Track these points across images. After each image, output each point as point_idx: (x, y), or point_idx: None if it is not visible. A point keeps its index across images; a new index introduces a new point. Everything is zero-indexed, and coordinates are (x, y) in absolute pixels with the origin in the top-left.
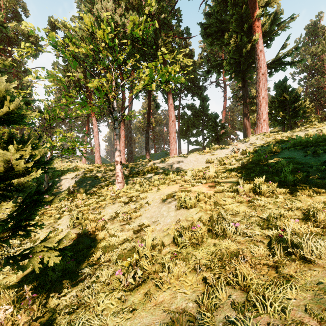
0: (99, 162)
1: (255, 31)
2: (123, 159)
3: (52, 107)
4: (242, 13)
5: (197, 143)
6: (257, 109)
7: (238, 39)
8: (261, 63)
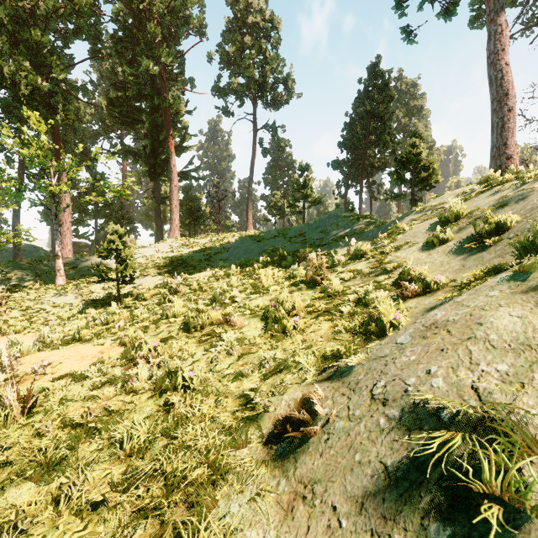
0: None
1: (170, 147)
2: None
3: None
4: (158, 123)
5: (81, 235)
6: (171, 215)
7: (154, 144)
8: (174, 177)
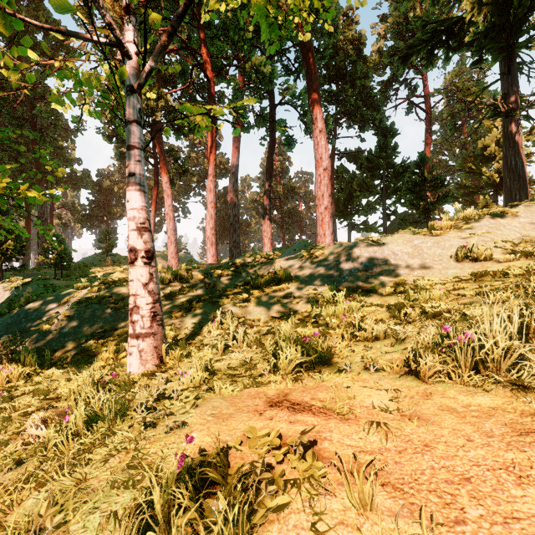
0: (174, 265)
1: None
2: (212, 255)
3: (109, 172)
4: None
5: (368, 227)
6: None
7: None
8: None
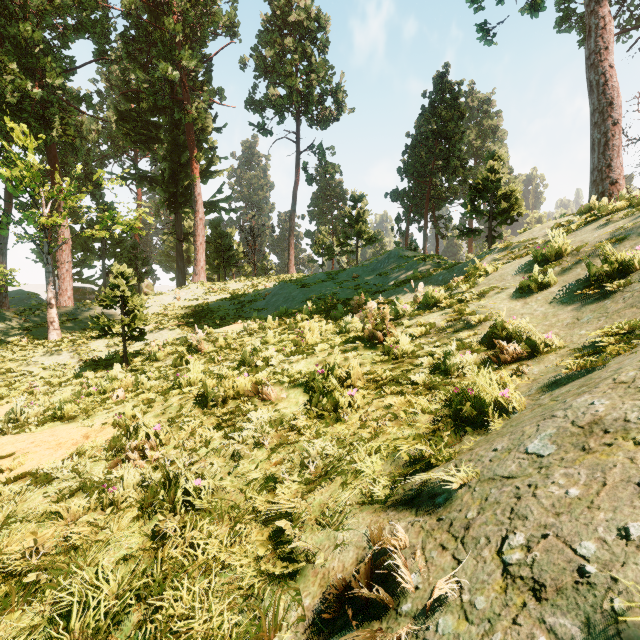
0: None
1: (194, 172)
2: None
3: None
4: (179, 142)
5: (85, 278)
6: (196, 255)
7: (174, 168)
8: (199, 208)
